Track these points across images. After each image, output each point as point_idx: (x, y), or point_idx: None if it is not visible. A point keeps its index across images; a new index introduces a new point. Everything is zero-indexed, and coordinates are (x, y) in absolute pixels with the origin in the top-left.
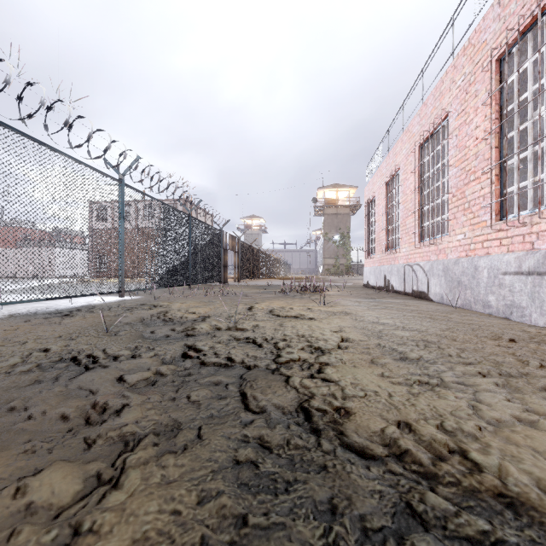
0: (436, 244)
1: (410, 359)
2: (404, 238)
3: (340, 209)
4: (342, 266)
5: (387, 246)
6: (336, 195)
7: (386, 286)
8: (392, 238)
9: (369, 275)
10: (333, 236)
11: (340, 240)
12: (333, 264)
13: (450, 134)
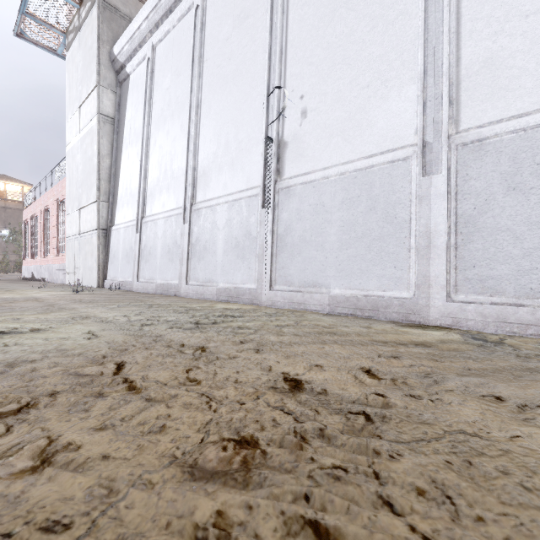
0: (47, 258)
1: (2, 286)
2: (40, 252)
3: (11, 203)
4: (13, 263)
5: (34, 254)
6: (5, 188)
7: (33, 277)
8: (37, 250)
9: (25, 271)
10: (1, 231)
11: (11, 235)
12: (1, 260)
13: (50, 216)
